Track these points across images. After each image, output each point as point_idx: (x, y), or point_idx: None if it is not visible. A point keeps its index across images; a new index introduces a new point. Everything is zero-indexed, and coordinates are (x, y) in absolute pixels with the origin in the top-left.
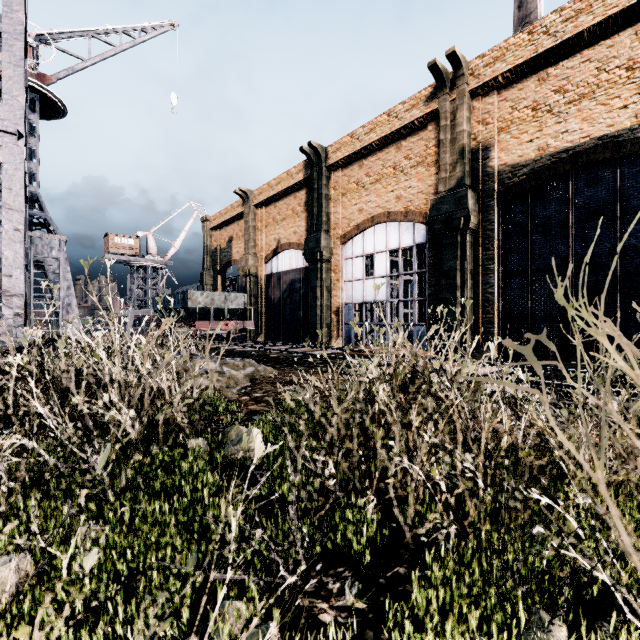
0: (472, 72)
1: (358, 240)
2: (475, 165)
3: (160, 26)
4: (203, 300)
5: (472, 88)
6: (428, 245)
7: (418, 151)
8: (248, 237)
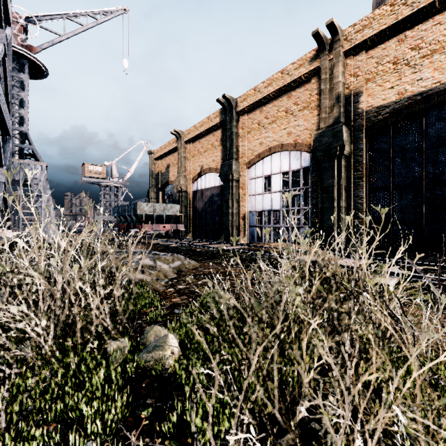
0: (346, 37)
1: (259, 165)
2: (348, 107)
3: (115, 10)
4: (148, 209)
5: (346, 49)
6: (312, 168)
7: (304, 99)
8: (180, 164)
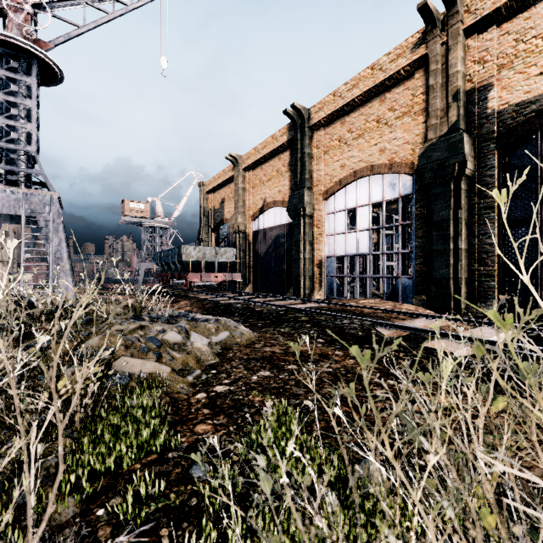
0: (467, 8)
1: (340, 195)
2: (470, 108)
3: None
4: (196, 254)
5: (467, 25)
6: (415, 196)
7: (404, 101)
8: (237, 198)
